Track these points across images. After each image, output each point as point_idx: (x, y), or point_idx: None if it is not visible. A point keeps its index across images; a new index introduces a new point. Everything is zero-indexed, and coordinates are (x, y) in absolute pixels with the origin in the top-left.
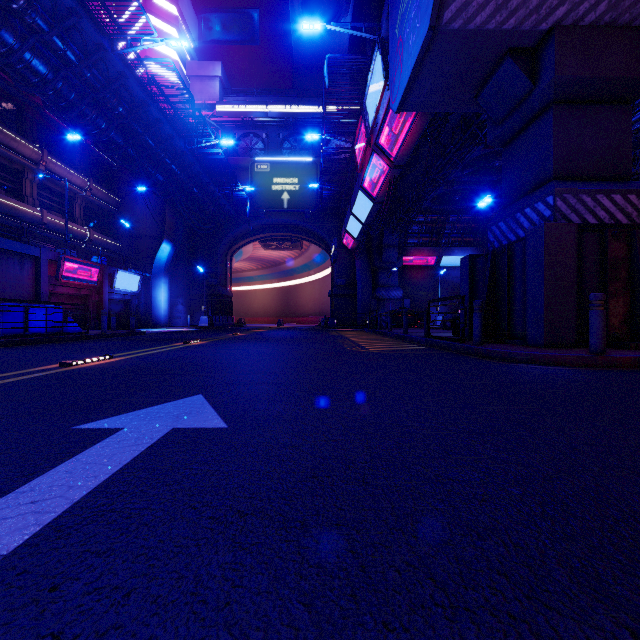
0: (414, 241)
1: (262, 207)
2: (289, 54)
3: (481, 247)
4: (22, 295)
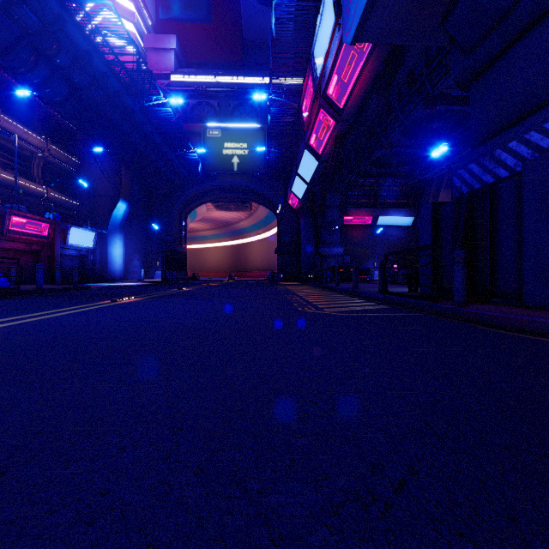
0: (353, 202)
1: (214, 170)
2: (239, 32)
3: (414, 208)
4: None
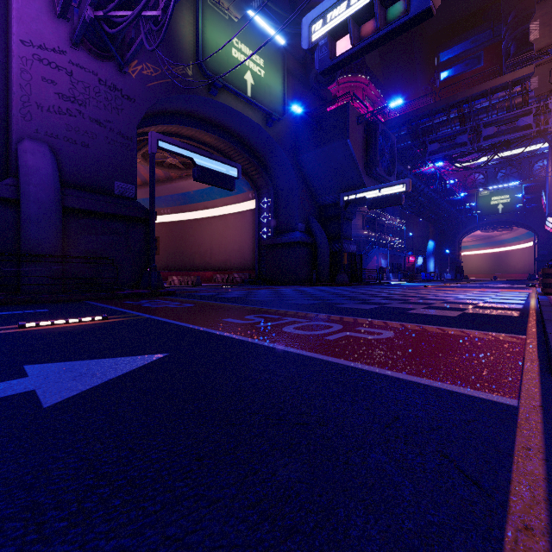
0: None
1: (484, 215)
2: None
3: None
4: (402, 268)
